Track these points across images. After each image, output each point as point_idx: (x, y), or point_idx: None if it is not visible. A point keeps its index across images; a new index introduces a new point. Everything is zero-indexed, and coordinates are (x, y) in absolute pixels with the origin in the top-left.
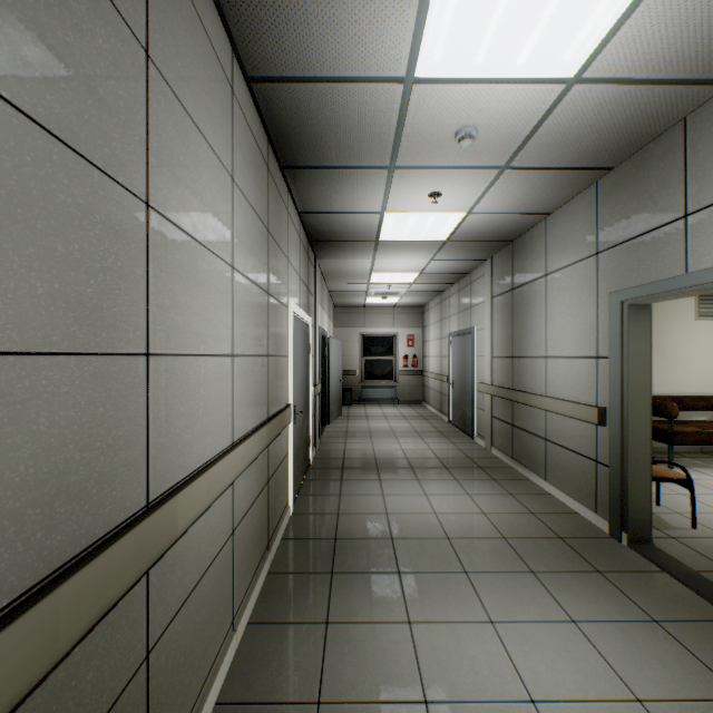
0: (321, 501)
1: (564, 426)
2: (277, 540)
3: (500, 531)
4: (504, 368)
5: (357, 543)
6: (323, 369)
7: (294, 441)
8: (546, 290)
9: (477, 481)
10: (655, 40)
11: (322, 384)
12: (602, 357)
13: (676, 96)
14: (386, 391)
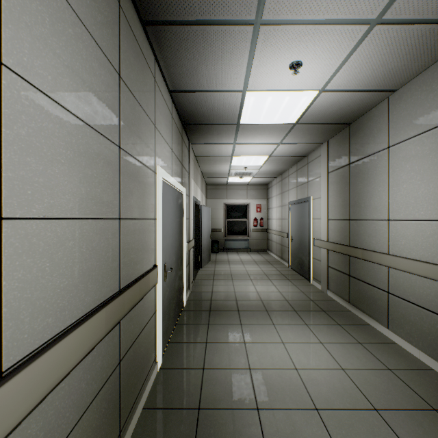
0: (188, 351)
1: (412, 283)
2: (136, 415)
3: (368, 398)
4: (340, 228)
5: (221, 416)
6: (197, 228)
7: (164, 297)
8: (389, 160)
9: (325, 327)
10: None
11: (196, 239)
12: None
13: None
14: (241, 243)
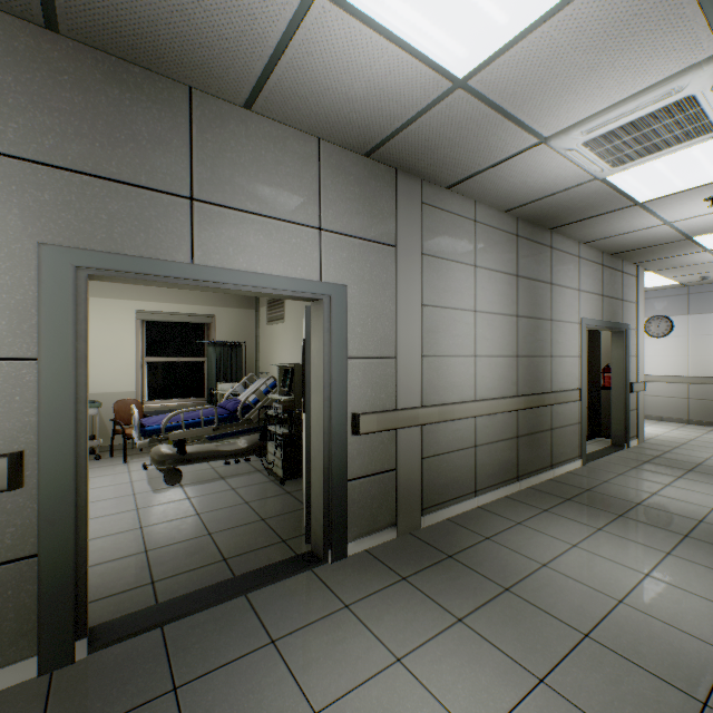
0: None
1: None
2: None
3: None
4: None
5: None
6: None
7: None
8: None
9: None
10: (339, 57)
11: None
12: (6, 357)
13: (240, 79)
14: None
